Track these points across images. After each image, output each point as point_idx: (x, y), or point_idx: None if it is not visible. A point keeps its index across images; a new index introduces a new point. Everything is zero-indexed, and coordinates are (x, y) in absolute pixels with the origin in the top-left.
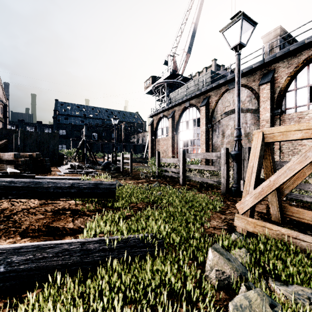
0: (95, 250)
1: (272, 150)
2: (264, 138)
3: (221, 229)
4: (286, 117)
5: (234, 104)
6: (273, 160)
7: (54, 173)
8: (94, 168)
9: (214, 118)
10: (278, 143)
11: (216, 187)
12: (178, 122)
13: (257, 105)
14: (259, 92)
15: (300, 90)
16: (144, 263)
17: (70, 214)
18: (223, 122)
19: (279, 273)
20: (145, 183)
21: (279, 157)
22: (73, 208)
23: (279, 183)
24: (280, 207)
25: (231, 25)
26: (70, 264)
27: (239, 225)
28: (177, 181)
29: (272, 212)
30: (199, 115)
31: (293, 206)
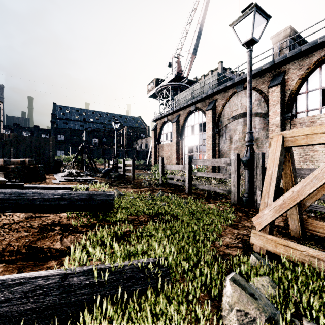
0: (80, 285)
1: (292, 156)
2: (285, 141)
3: (235, 248)
4: (297, 122)
5: (242, 108)
6: (293, 167)
7: (49, 181)
8: (93, 175)
9: (221, 123)
10: None
11: (225, 197)
12: (183, 127)
13: (266, 108)
14: (268, 95)
15: (311, 93)
16: (143, 301)
17: (60, 231)
18: (230, 127)
19: (317, 313)
20: (148, 192)
21: None
22: (64, 222)
23: (304, 194)
24: (301, 221)
25: (243, 18)
26: (45, 308)
27: (256, 243)
28: (183, 190)
29: (291, 227)
30: (205, 119)
31: (311, 219)
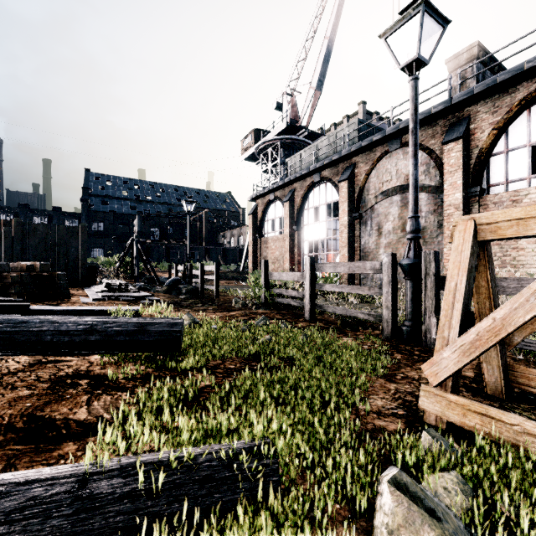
0: (113, 496)
1: (490, 257)
2: (478, 232)
3: (392, 417)
4: (490, 200)
5: (399, 177)
6: (492, 276)
7: (76, 299)
8: (151, 290)
9: (363, 202)
10: None
11: (371, 326)
12: (301, 209)
13: (438, 178)
14: (442, 156)
15: (514, 153)
16: (230, 523)
17: (87, 387)
18: (378, 209)
19: None
20: (242, 318)
21: None
22: (96, 372)
23: (515, 324)
24: (504, 369)
25: (402, 24)
26: None
27: (430, 409)
28: (300, 314)
29: (487, 378)
30: (337, 196)
31: (520, 364)
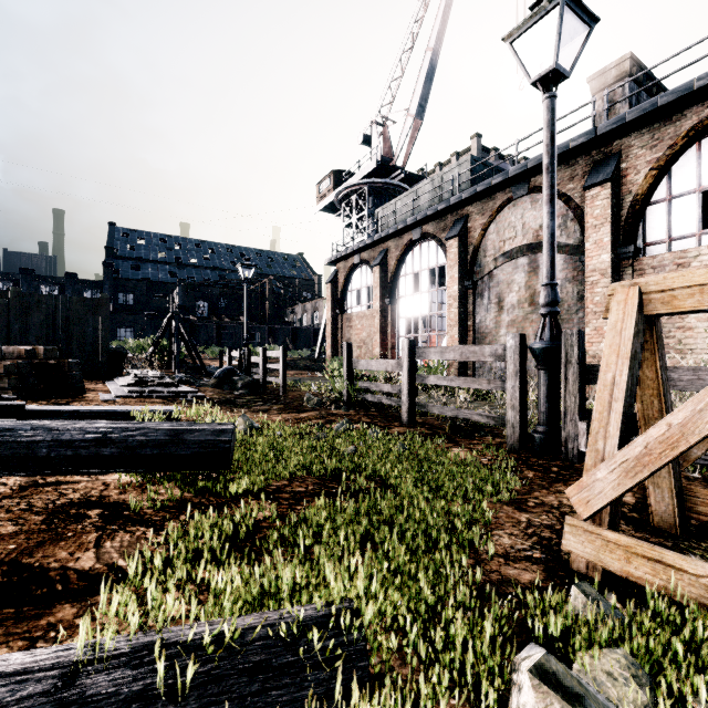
0: (115, 699)
1: (660, 339)
2: (644, 303)
3: (525, 562)
4: (647, 264)
5: (526, 234)
6: (663, 364)
7: (93, 396)
8: (195, 383)
9: (478, 267)
10: None
11: (491, 431)
12: (396, 276)
13: (579, 235)
14: (583, 205)
15: (679, 202)
16: None
17: (98, 520)
18: (499, 276)
19: None
20: (316, 421)
21: None
22: (113, 498)
23: (700, 433)
24: (679, 494)
25: (534, 22)
26: None
27: (579, 551)
28: (395, 416)
29: (655, 506)
30: (444, 259)
31: (696, 484)
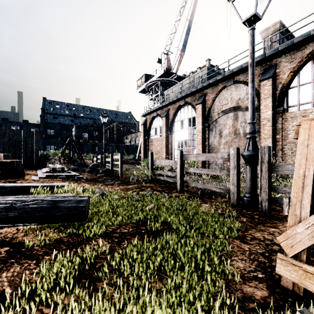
0: None
1: None
2: None
3: (255, 281)
4: (288, 116)
5: (232, 102)
6: None
7: (29, 177)
8: (79, 171)
9: (210, 117)
10: (280, 143)
11: (220, 195)
12: (173, 121)
13: (257, 102)
14: (259, 89)
15: (303, 87)
16: None
17: (4, 255)
18: (220, 121)
19: None
20: (135, 190)
21: (281, 159)
22: (18, 239)
23: None
24: None
25: None
26: None
27: (287, 275)
28: (173, 187)
29: None
30: (195, 114)
31: None
